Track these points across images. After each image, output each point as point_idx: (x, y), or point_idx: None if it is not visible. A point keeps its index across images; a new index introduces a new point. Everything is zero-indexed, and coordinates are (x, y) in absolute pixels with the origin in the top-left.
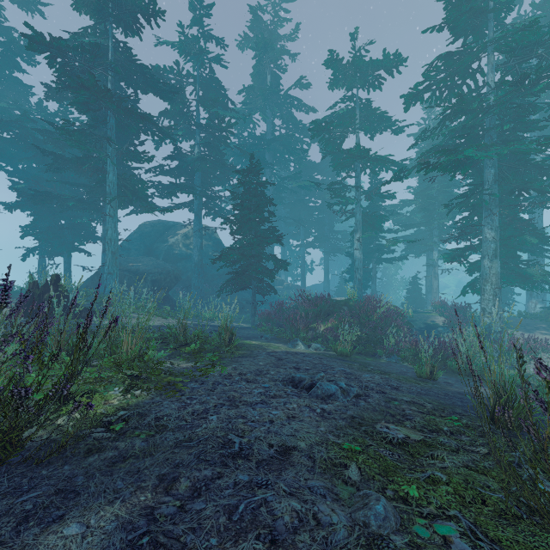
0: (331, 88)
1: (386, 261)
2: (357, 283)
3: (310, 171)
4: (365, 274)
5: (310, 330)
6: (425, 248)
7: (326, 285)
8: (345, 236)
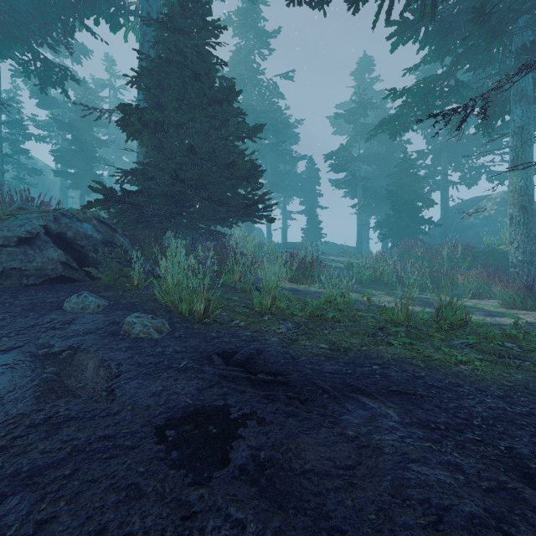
0: None
1: None
2: None
3: None
4: None
5: None
6: None
7: None
8: None
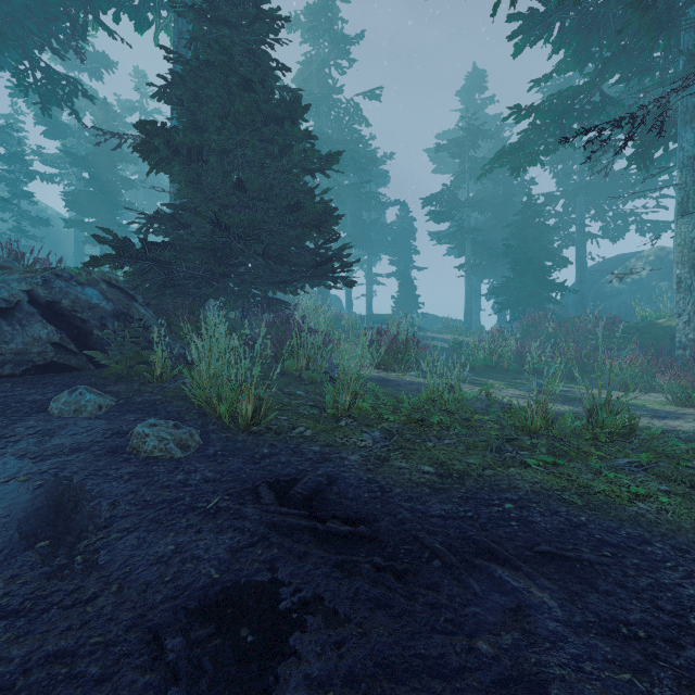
0: None
1: None
2: None
3: None
4: None
5: None
6: None
7: None
8: None
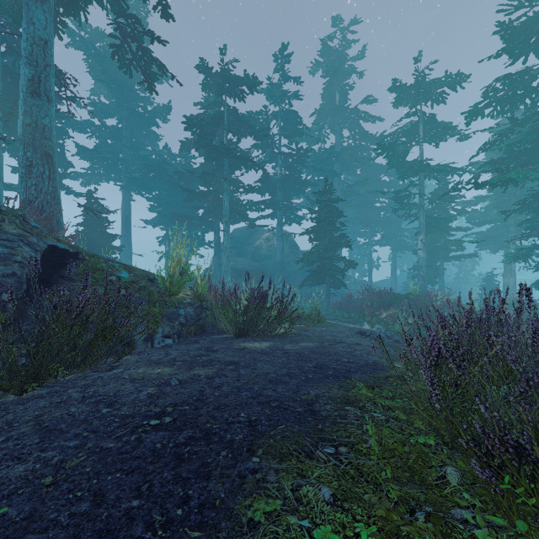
0: (395, 107)
1: (454, 259)
2: (421, 279)
3: (377, 173)
4: (432, 271)
5: (374, 316)
6: (502, 244)
7: (393, 281)
8: (414, 233)
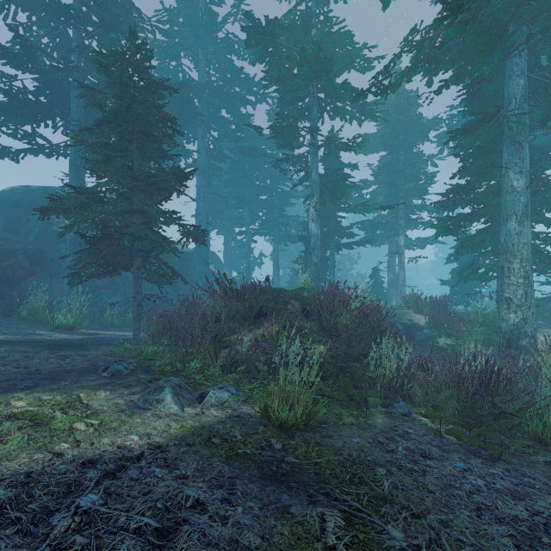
0: None
1: (346, 246)
2: (314, 269)
3: (257, 142)
4: (322, 263)
5: (225, 347)
6: (387, 235)
7: (275, 280)
8: (298, 223)
